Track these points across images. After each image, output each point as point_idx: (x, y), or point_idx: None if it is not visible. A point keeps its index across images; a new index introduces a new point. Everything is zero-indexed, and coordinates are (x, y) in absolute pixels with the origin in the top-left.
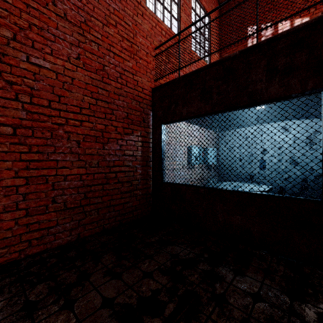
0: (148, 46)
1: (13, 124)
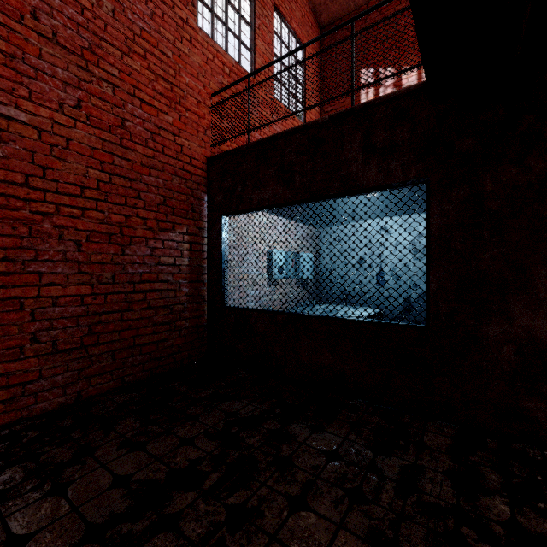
0: (200, 90)
1: None
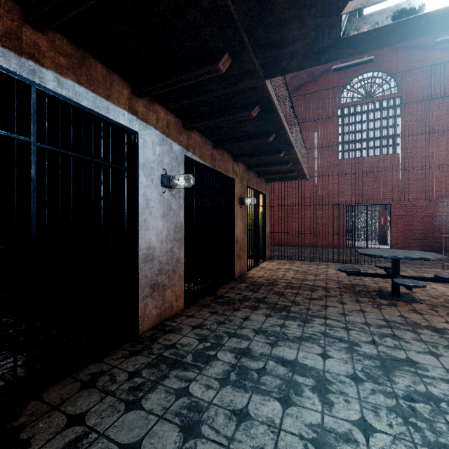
0: None
1: (401, 215)
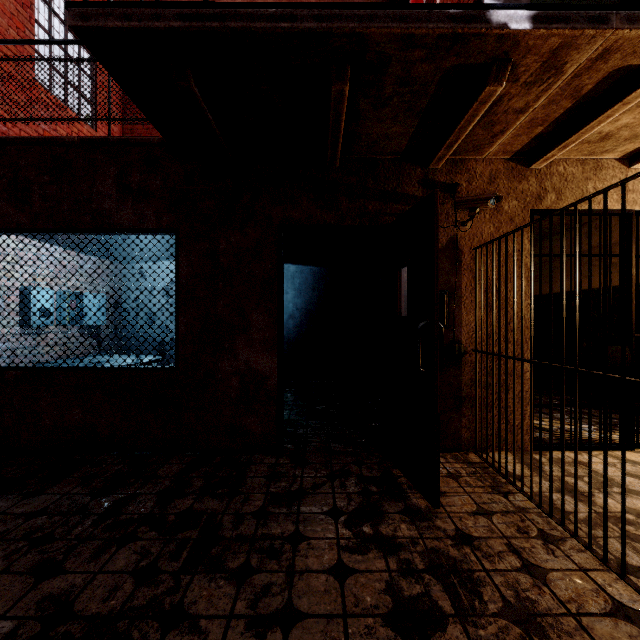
0: None
1: None
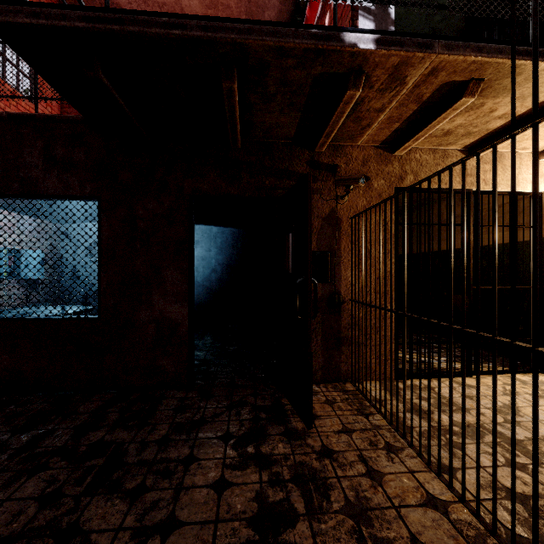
0: None
1: None
